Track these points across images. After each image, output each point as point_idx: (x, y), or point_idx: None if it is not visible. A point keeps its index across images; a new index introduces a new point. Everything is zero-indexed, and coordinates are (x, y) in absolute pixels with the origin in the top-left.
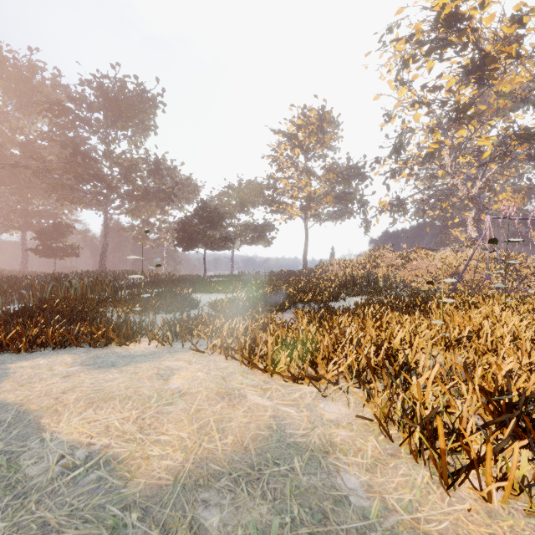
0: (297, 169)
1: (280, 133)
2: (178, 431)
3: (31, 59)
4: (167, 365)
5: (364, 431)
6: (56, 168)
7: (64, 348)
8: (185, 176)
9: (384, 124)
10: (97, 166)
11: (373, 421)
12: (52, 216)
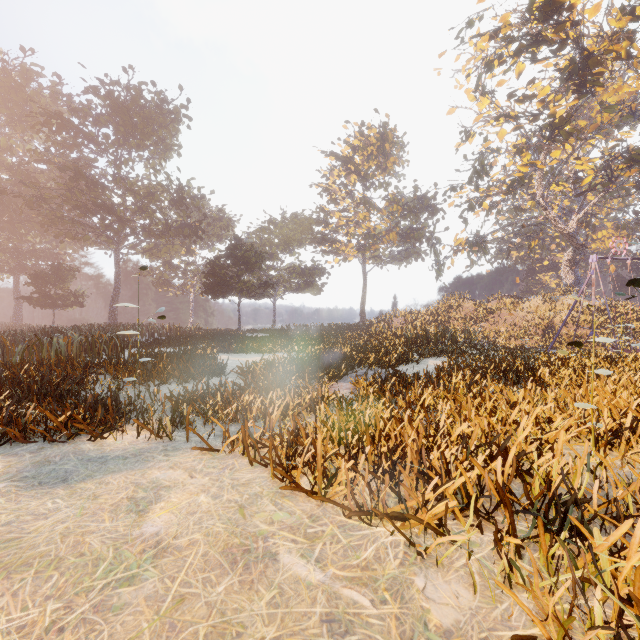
0: (353, 200)
1: (332, 155)
2: None
3: (25, 63)
4: (153, 479)
5: None
6: (53, 196)
7: (2, 444)
8: (216, 208)
9: (460, 143)
10: (105, 194)
11: (534, 638)
12: (52, 256)
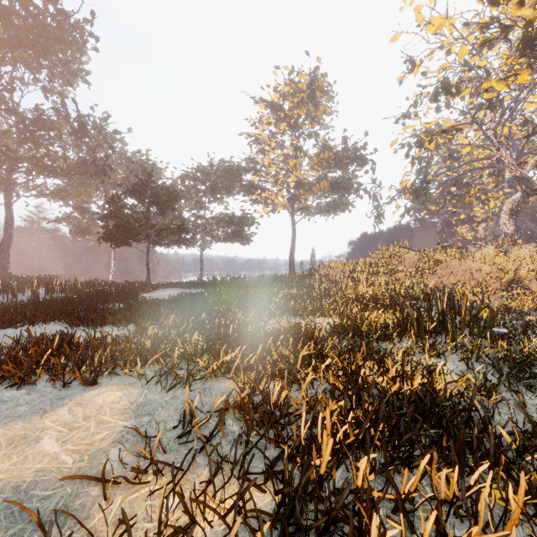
0: (282, 149)
1: (262, 100)
2: None
3: None
4: None
5: None
6: None
7: None
8: (140, 154)
9: (403, 76)
10: None
11: None
12: None
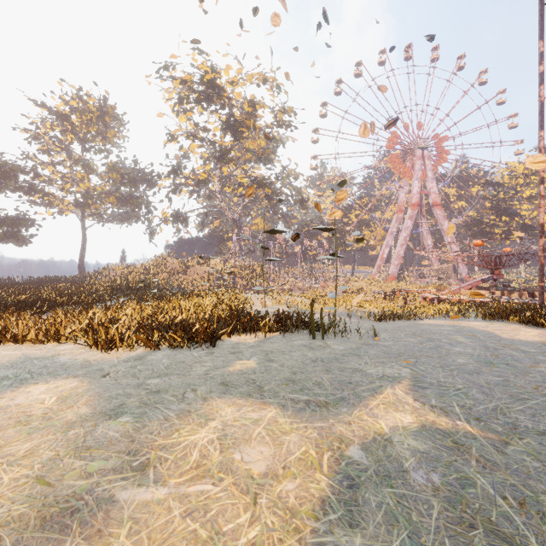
0: (70, 157)
1: (44, 107)
2: None
3: None
4: None
5: (80, 349)
6: None
7: None
8: None
9: (167, 141)
10: None
11: (86, 346)
12: None
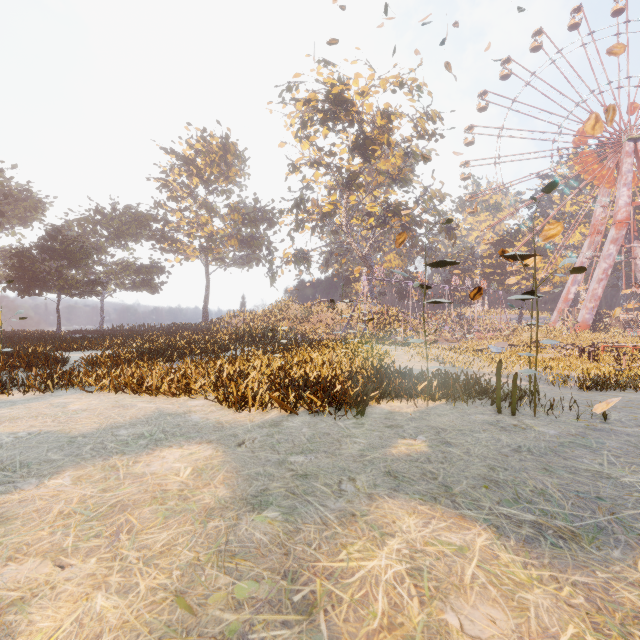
0: (195, 201)
1: (173, 154)
2: (90, 420)
3: None
4: (58, 402)
5: (210, 406)
6: None
7: None
8: (17, 184)
9: (289, 173)
10: None
11: (216, 403)
12: None
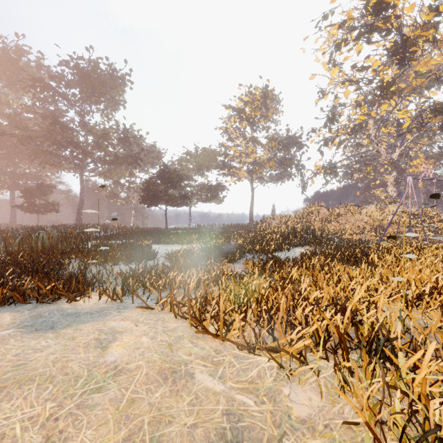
0: (244, 138)
1: (230, 108)
2: None
3: (18, 44)
4: (111, 327)
5: None
6: (38, 136)
7: (9, 304)
8: (150, 144)
9: (318, 99)
10: (73, 134)
11: (358, 424)
12: (36, 177)
